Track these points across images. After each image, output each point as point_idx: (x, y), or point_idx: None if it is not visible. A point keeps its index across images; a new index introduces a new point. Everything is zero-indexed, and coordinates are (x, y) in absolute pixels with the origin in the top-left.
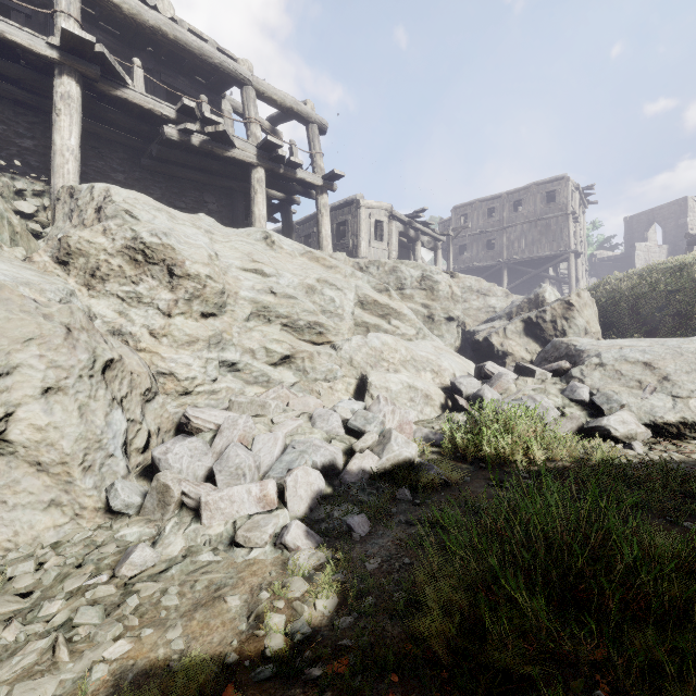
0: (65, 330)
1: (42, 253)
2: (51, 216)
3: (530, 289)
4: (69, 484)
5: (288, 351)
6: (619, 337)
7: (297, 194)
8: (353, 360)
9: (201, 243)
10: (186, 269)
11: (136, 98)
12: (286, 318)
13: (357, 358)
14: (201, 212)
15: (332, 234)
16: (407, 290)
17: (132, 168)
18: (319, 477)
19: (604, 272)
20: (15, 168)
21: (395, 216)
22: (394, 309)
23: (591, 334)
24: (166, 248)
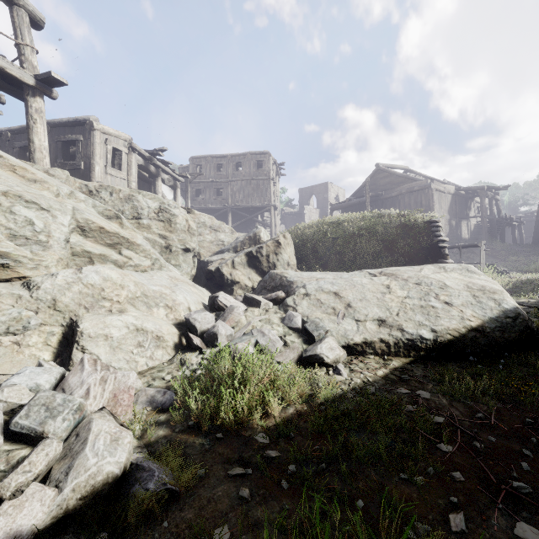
0: None
1: None
2: None
3: (246, 229)
4: None
5: None
6: (307, 268)
7: None
8: (58, 302)
9: None
10: None
11: None
12: None
13: (64, 299)
14: None
15: (58, 151)
16: (144, 220)
17: None
18: None
19: (288, 222)
20: None
21: (135, 149)
22: (125, 238)
23: (291, 266)
24: None
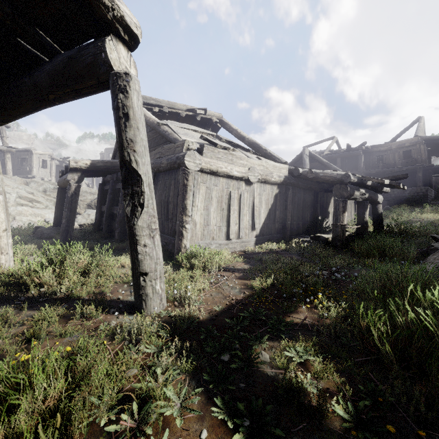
0: None
1: None
2: None
3: None
4: None
5: None
6: None
7: None
8: (11, 213)
9: None
10: None
11: None
12: None
13: (13, 213)
14: None
15: (18, 162)
16: (48, 192)
17: None
18: None
19: None
20: None
21: (54, 158)
22: (34, 199)
23: None
24: None
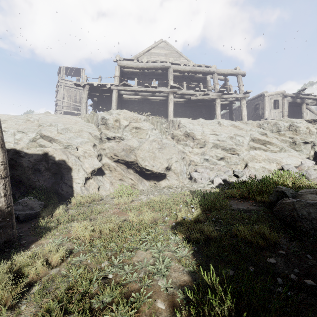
0: (177, 152)
1: (169, 136)
2: (168, 127)
3: None
4: (178, 177)
5: (222, 156)
6: None
7: (233, 101)
8: (244, 159)
9: (199, 130)
10: (196, 137)
11: (184, 92)
12: (222, 147)
13: (245, 158)
14: (200, 115)
15: (252, 109)
16: (281, 132)
17: (182, 107)
18: (221, 180)
19: None
20: (160, 115)
21: (286, 96)
22: (267, 141)
23: None
24: (192, 133)
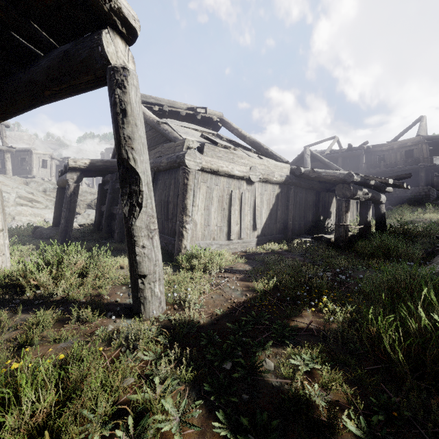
0: None
1: None
2: None
3: None
4: None
5: None
6: None
7: None
8: (11, 213)
9: None
10: None
11: None
12: None
13: (12, 213)
14: None
15: (18, 162)
16: (48, 192)
17: None
18: None
19: None
20: None
21: (54, 158)
22: (34, 199)
23: None
24: None
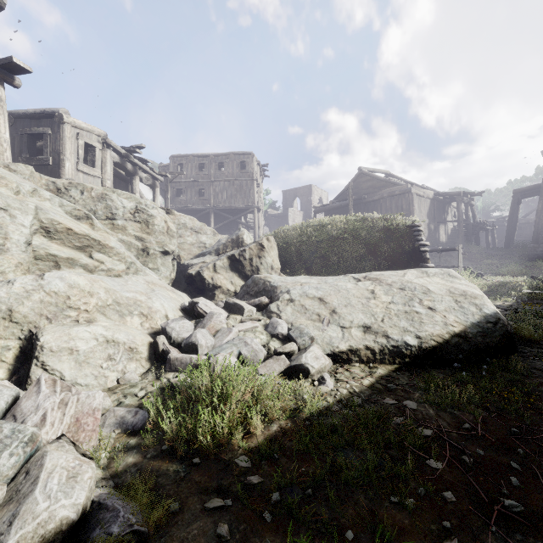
0: None
1: None
2: None
3: (229, 231)
4: None
5: None
6: (291, 272)
7: None
8: (15, 312)
9: None
10: None
11: None
12: None
13: (22, 309)
14: None
15: (23, 145)
16: (119, 221)
17: None
18: None
19: (272, 224)
20: None
21: (110, 145)
22: (97, 240)
23: (275, 269)
24: None
